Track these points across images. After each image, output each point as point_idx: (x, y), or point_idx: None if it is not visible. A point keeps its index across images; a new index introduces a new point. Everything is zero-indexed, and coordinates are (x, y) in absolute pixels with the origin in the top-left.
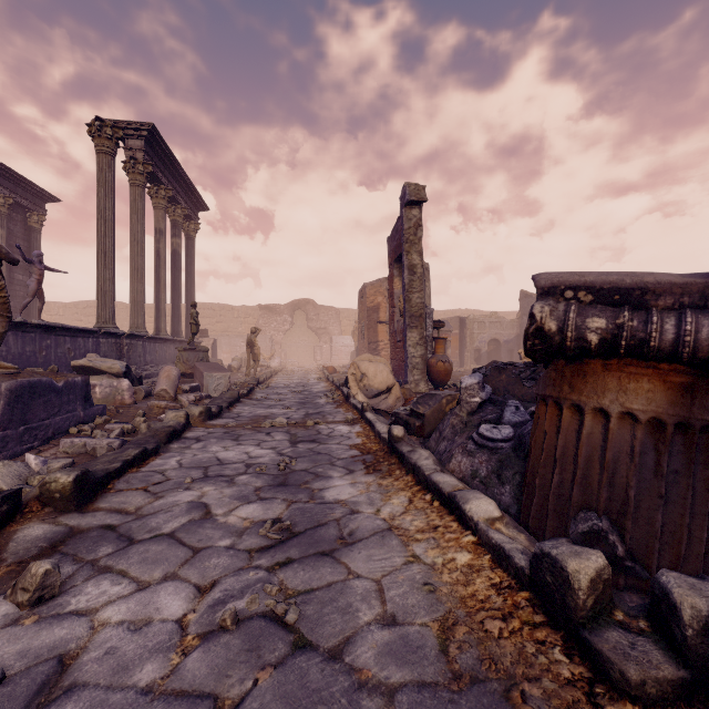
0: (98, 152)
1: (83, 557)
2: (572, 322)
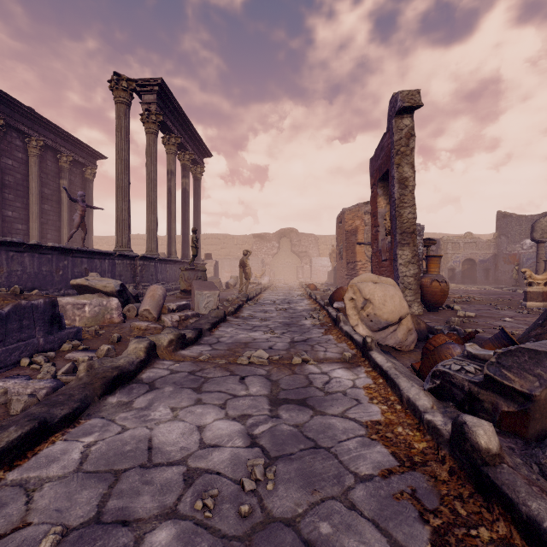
0: (116, 103)
1: None
2: None
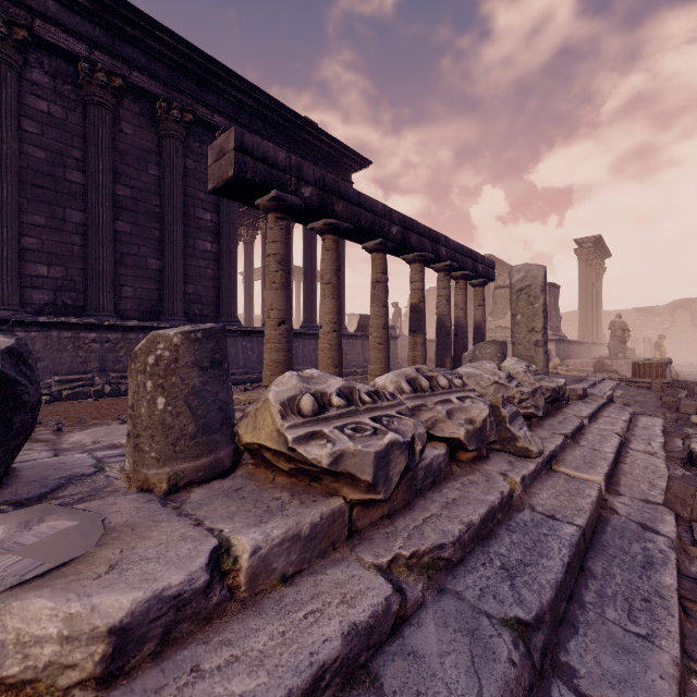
0: (580, 261)
1: None
2: None
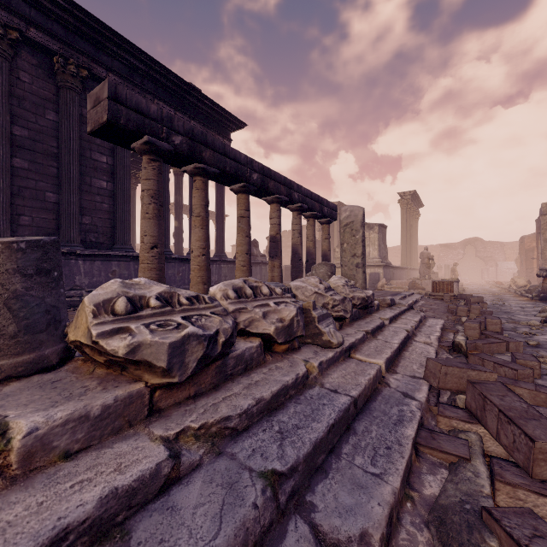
0: (402, 209)
1: None
2: (541, 273)
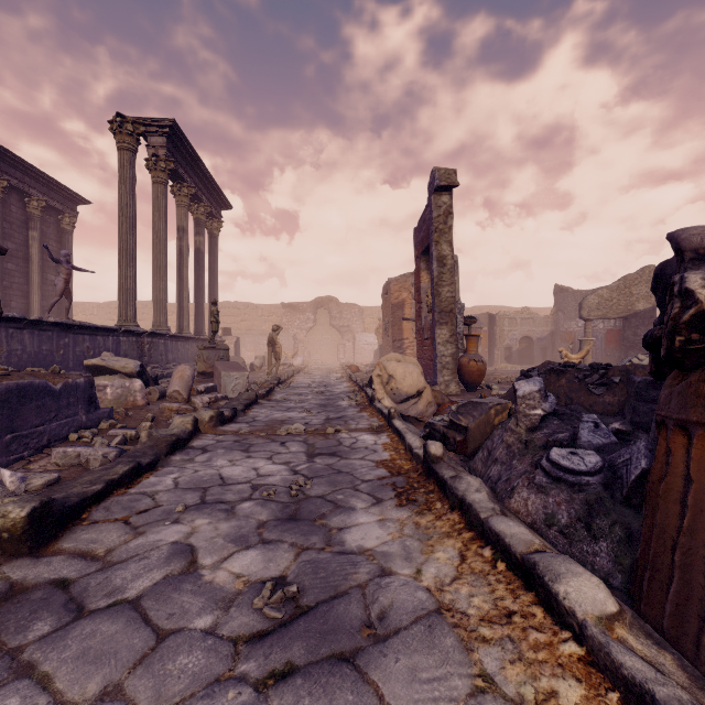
0: (119, 149)
1: (6, 641)
2: None
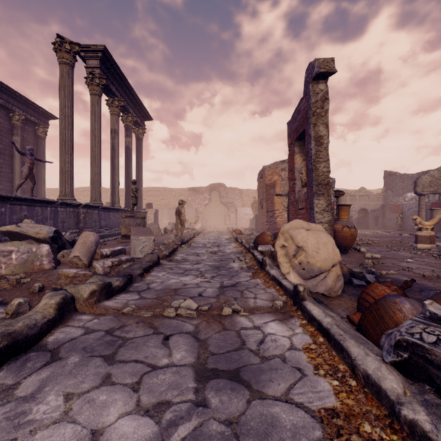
0: (59, 63)
1: None
2: None
